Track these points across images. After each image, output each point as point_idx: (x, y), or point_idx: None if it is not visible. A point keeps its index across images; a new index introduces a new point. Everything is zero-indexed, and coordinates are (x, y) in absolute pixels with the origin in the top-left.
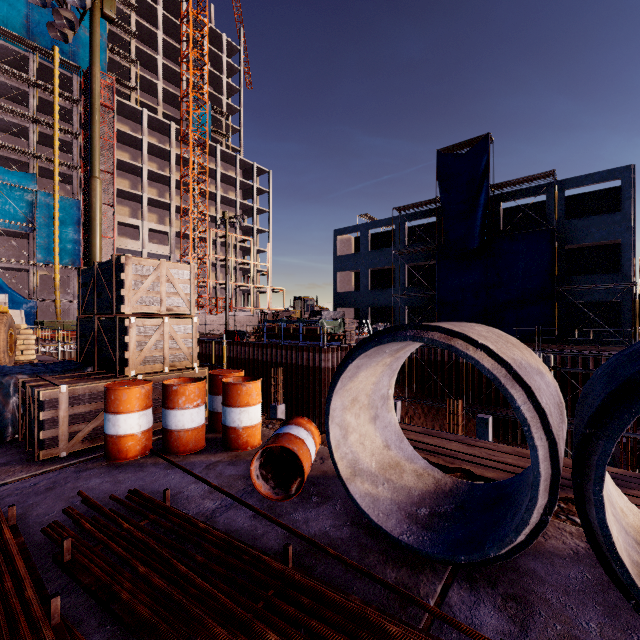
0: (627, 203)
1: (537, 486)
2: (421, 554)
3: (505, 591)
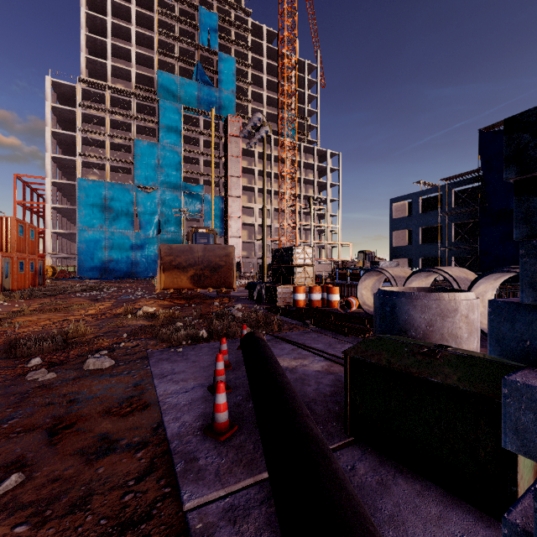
0: None
1: None
2: None
3: None
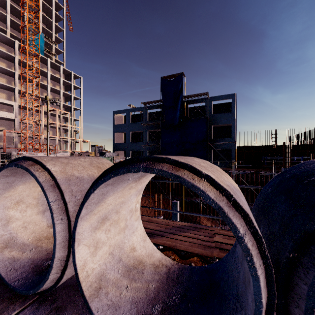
0: (233, 109)
1: (55, 246)
2: (18, 292)
3: (57, 305)
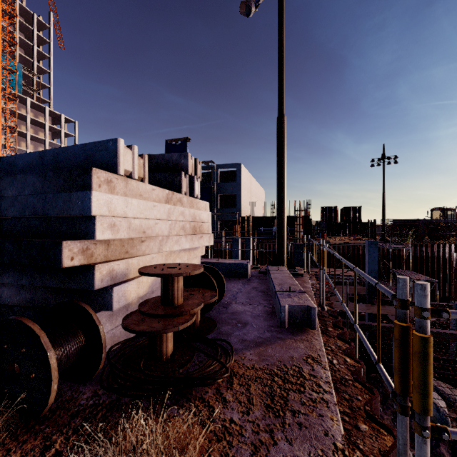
0: (238, 179)
1: None
2: None
3: None
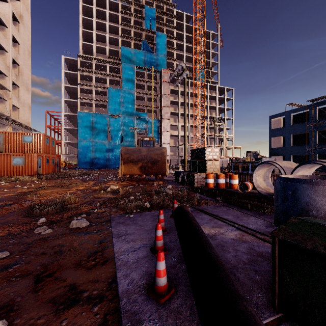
0: None
1: None
2: (268, 196)
3: None
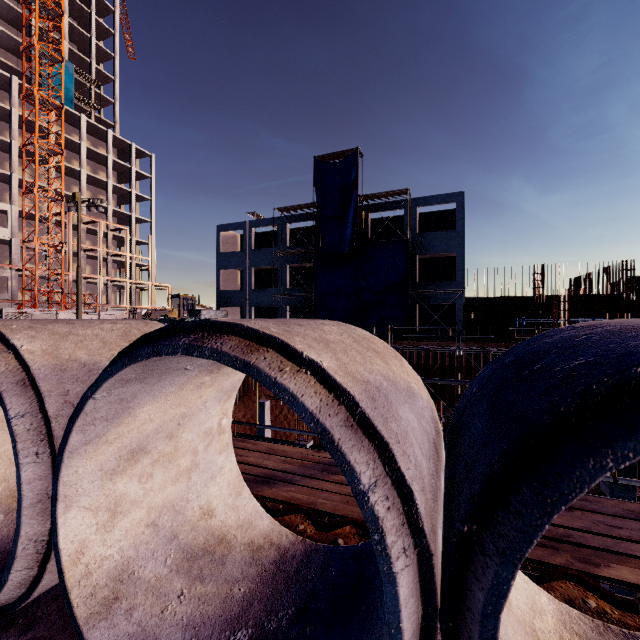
0: (460, 223)
1: (20, 512)
2: None
3: (34, 636)
